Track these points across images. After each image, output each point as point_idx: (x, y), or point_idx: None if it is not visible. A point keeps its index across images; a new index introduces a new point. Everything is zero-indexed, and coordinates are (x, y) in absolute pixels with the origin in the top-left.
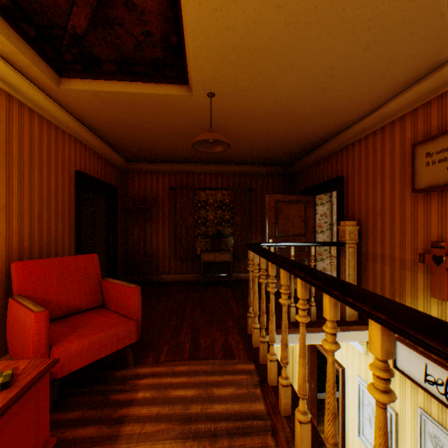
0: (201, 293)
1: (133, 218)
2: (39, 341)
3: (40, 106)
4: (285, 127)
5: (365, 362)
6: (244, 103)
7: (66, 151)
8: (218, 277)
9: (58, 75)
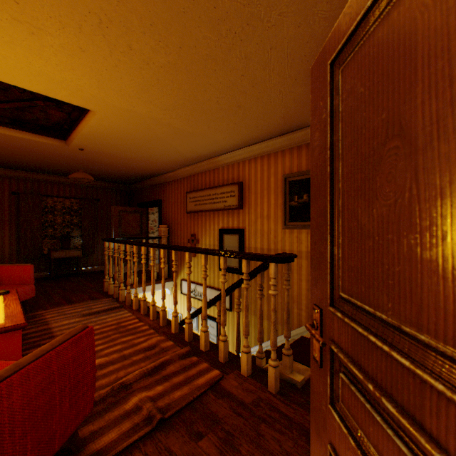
0: (56, 283)
1: None
2: None
3: None
4: (128, 168)
5: (171, 299)
6: (103, 156)
7: None
8: (68, 271)
9: None
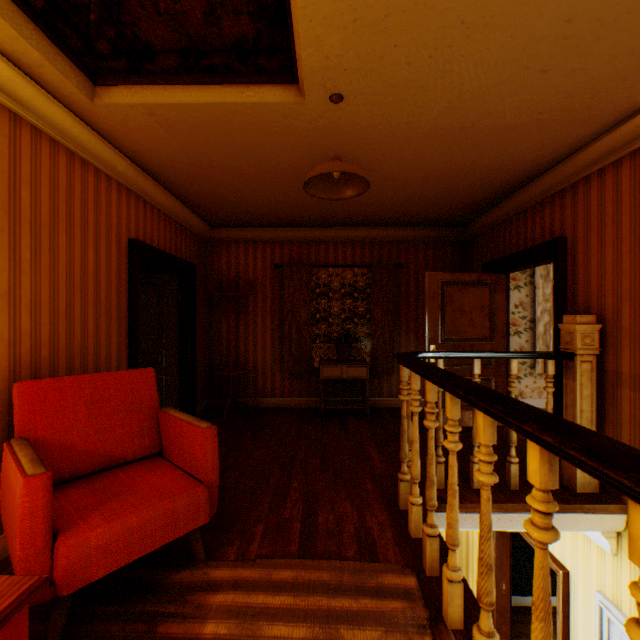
0: (320, 429)
1: (218, 312)
2: (33, 528)
3: (67, 135)
4: (463, 156)
5: (613, 570)
6: (394, 111)
7: (114, 208)
8: (346, 403)
9: (91, 82)
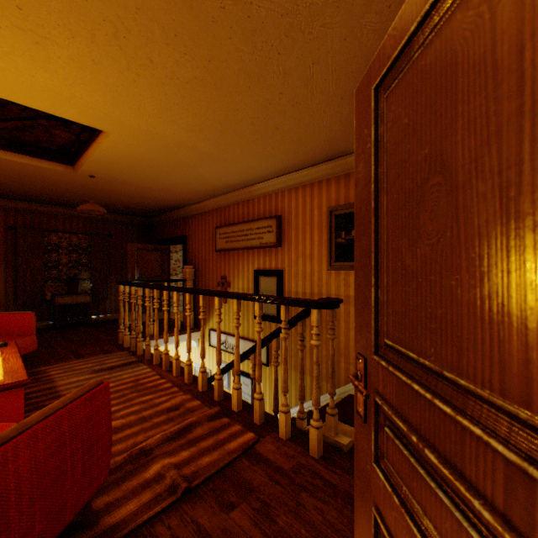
0: (61, 334)
1: None
2: None
3: None
4: (147, 198)
5: (198, 352)
6: (118, 184)
7: None
8: (76, 320)
9: None
